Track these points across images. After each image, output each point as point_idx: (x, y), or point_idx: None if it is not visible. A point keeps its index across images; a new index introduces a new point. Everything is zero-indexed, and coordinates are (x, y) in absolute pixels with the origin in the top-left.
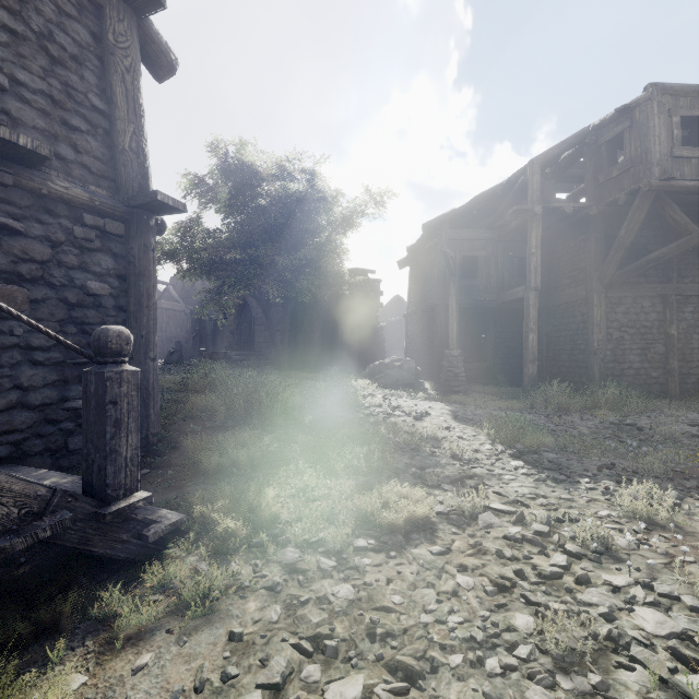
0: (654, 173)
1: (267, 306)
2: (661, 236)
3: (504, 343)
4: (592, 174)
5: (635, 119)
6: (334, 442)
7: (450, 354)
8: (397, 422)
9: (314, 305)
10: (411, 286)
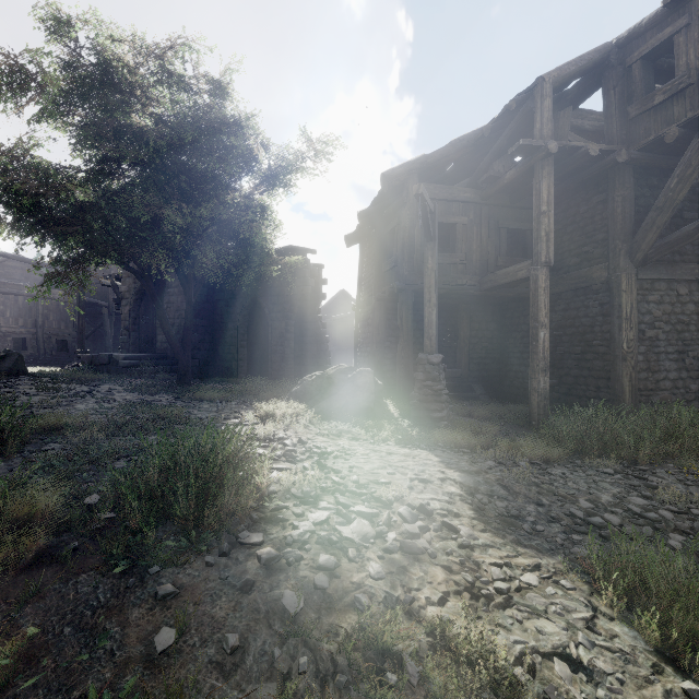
0: None
1: (157, 289)
2: (697, 201)
3: (480, 344)
4: (617, 106)
5: (696, 13)
6: None
7: (427, 360)
8: (359, 595)
9: (236, 293)
10: (362, 269)
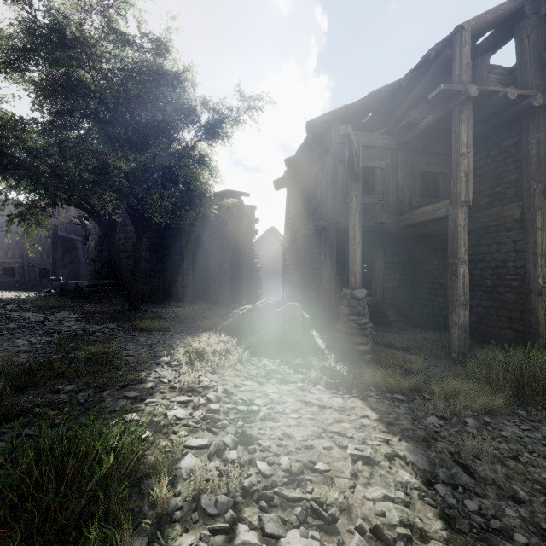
0: None
1: (110, 227)
2: None
3: (393, 275)
4: (532, 54)
5: None
6: None
7: (352, 295)
8: None
9: (182, 230)
10: (288, 210)
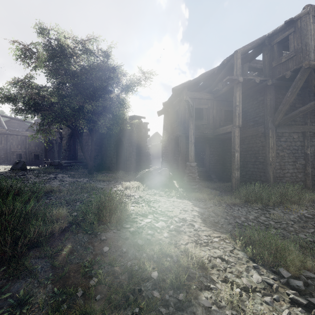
0: (311, 57)
1: (80, 134)
2: (301, 99)
3: (214, 157)
4: (268, 62)
5: (297, 27)
6: (78, 312)
7: (190, 165)
8: (160, 241)
9: (111, 135)
10: (164, 125)
